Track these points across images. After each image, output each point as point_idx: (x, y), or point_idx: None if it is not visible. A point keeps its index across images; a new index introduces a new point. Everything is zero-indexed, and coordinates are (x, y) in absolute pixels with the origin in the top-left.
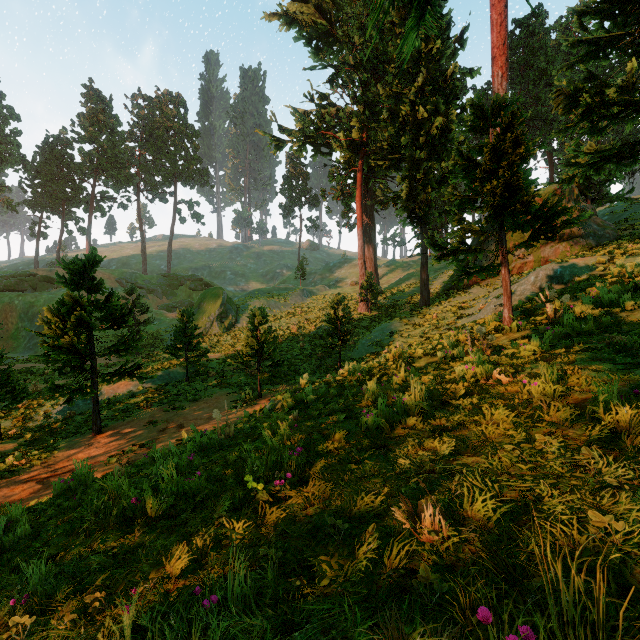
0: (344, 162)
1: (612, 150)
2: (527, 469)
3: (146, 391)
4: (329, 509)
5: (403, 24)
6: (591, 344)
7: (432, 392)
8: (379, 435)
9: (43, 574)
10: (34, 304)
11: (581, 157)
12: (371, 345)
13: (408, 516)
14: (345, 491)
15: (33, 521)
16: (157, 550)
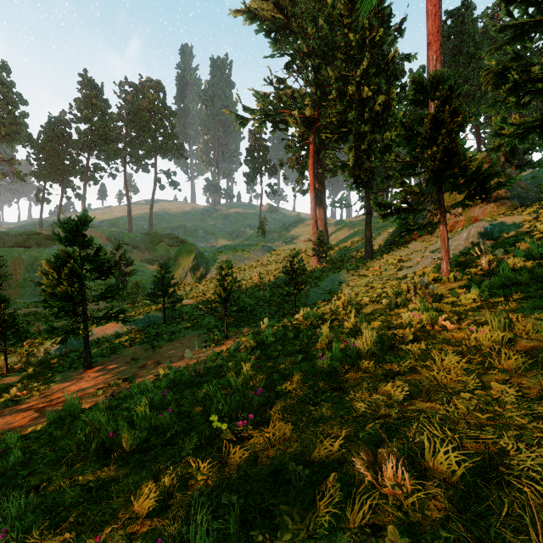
0: (299, 136)
1: (536, 121)
2: (486, 418)
3: (130, 332)
4: (289, 451)
5: (350, 16)
6: (528, 293)
7: (382, 337)
8: (334, 377)
9: (22, 508)
10: (38, 258)
11: (508, 128)
12: (322, 293)
13: (369, 465)
14: (304, 434)
15: (27, 448)
16: (128, 486)
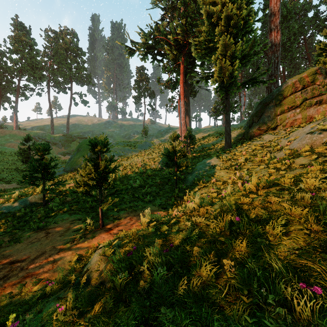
0: (172, 58)
1: None
2: None
3: (3, 216)
4: None
5: None
6: None
7: None
8: None
9: None
10: None
11: None
12: (198, 175)
13: None
14: None
15: None
16: None
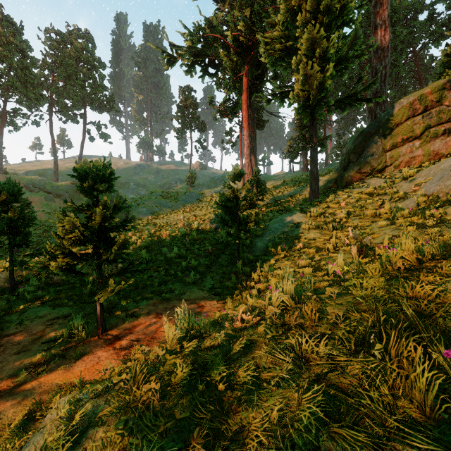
0: (231, 68)
1: None
2: None
3: None
4: None
5: None
6: None
7: None
8: None
9: None
10: None
11: None
12: (272, 238)
13: None
14: None
15: None
16: None
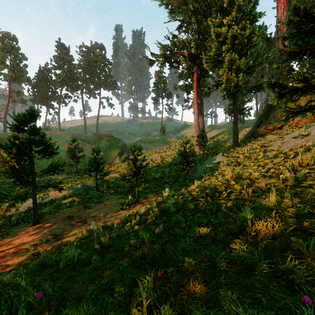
0: (187, 68)
1: None
2: None
3: (73, 195)
4: None
5: None
6: None
7: None
8: None
9: None
10: None
11: None
12: (205, 169)
13: None
14: None
15: None
16: None
